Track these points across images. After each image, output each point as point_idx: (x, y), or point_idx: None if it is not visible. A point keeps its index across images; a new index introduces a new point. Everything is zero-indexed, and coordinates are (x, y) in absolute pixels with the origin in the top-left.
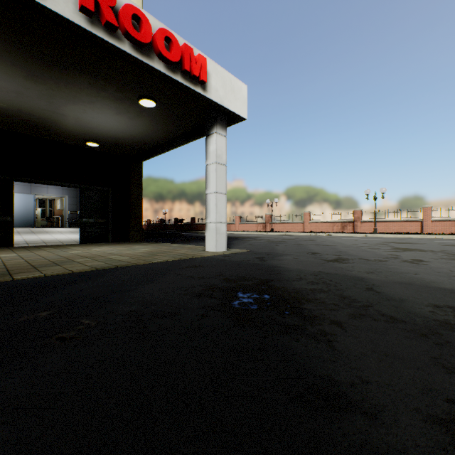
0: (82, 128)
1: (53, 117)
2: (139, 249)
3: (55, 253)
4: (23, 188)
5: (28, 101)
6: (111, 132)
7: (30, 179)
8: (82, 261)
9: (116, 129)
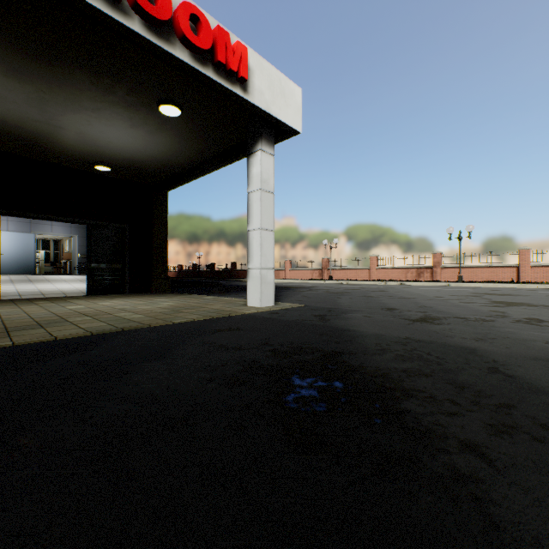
0: (87, 146)
1: (49, 131)
2: (161, 303)
3: (48, 309)
4: (20, 225)
5: (13, 108)
6: (126, 152)
7: (22, 213)
8: (77, 322)
9: (132, 148)
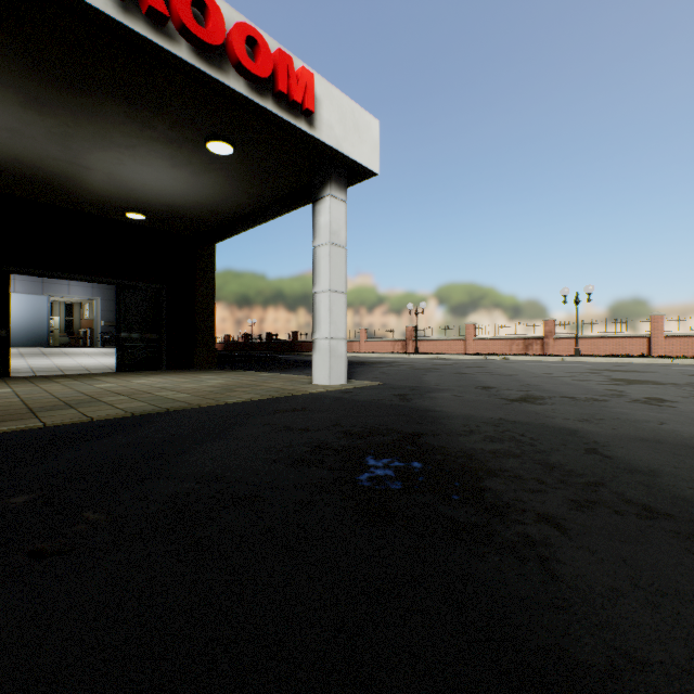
0: (118, 189)
1: (72, 172)
2: (208, 380)
3: (72, 387)
4: (30, 285)
5: (30, 145)
6: (165, 196)
7: (37, 270)
8: (112, 402)
9: (172, 192)
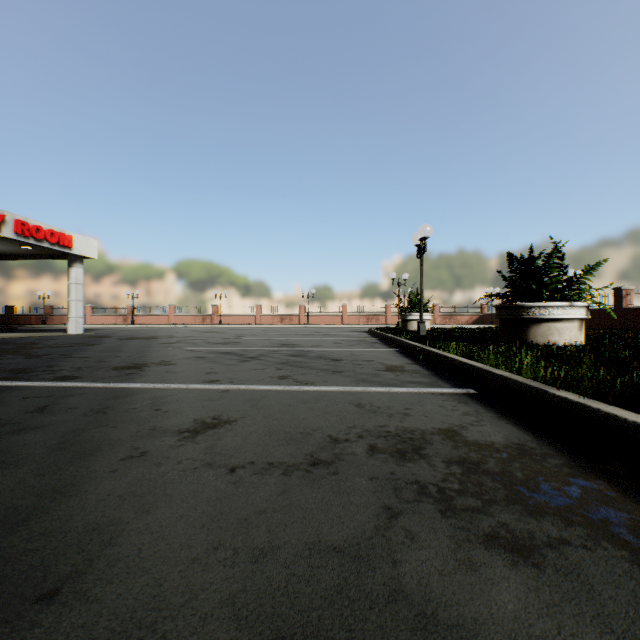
0: None
1: None
2: (10, 334)
3: None
4: None
5: None
6: None
7: None
8: None
9: None
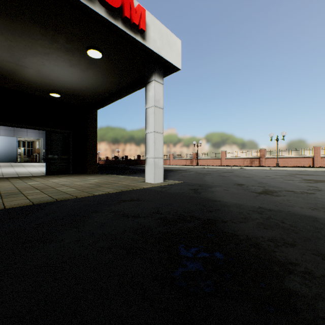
0: (44, 80)
1: (18, 69)
2: (90, 180)
3: (14, 184)
4: (8, 132)
5: None
6: (69, 84)
7: (3, 123)
8: (28, 194)
9: (72, 81)
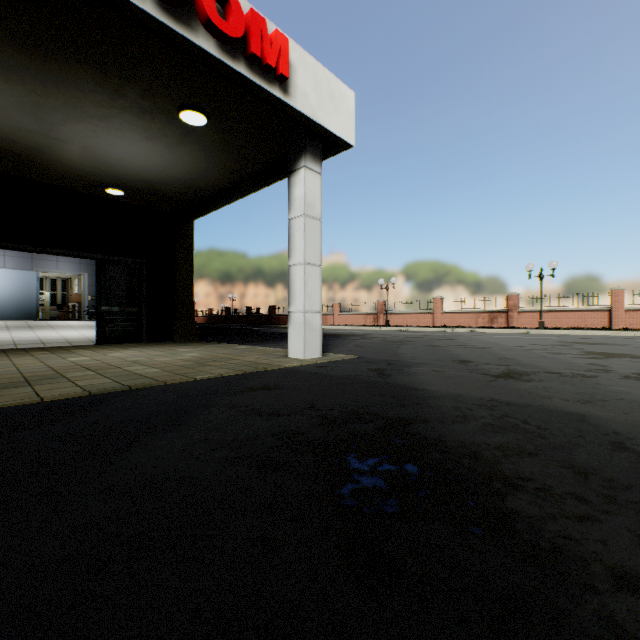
0: (95, 164)
1: (48, 145)
2: (184, 353)
3: (44, 361)
4: (20, 261)
5: (1, 116)
6: (143, 171)
7: (17, 245)
8: (75, 378)
9: (149, 166)
